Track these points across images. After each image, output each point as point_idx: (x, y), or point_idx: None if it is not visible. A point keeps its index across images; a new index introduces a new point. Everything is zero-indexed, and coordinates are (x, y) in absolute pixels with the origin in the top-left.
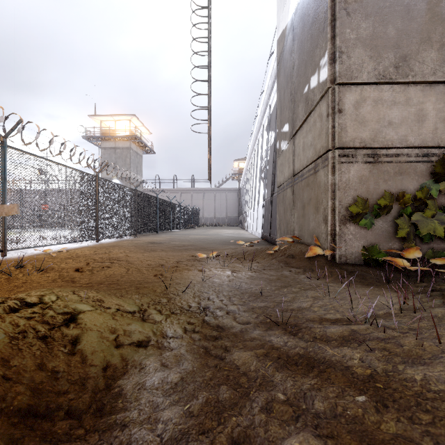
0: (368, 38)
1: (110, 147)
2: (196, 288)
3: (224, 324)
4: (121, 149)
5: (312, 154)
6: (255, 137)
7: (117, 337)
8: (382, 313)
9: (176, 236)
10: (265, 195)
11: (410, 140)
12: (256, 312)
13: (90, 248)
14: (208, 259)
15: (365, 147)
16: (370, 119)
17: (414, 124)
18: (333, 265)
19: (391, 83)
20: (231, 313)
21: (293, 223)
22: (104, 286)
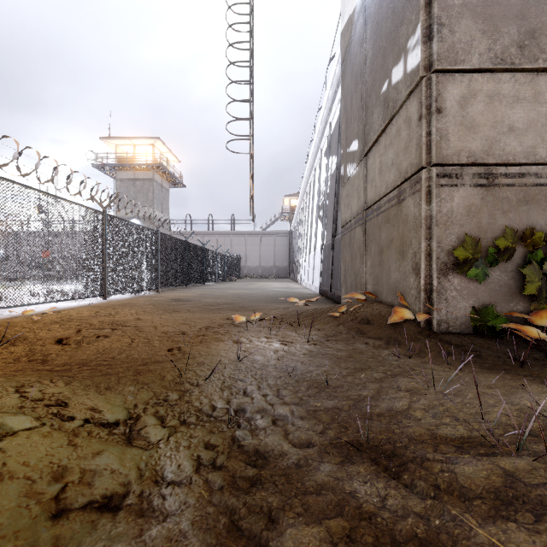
0: (479, 4)
1: (127, 178)
2: (227, 372)
3: (269, 448)
4: (141, 180)
5: (394, 177)
6: (311, 165)
7: (61, 491)
8: (537, 428)
9: (209, 291)
10: (324, 238)
11: (540, 153)
12: (322, 420)
13: (91, 308)
14: (248, 323)
15: (475, 163)
16: (482, 123)
17: (545, 129)
18: (429, 336)
19: (513, 71)
20: (279, 422)
21: (364, 274)
22: (87, 370)
